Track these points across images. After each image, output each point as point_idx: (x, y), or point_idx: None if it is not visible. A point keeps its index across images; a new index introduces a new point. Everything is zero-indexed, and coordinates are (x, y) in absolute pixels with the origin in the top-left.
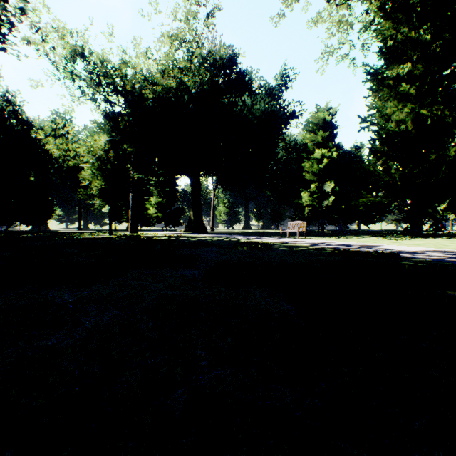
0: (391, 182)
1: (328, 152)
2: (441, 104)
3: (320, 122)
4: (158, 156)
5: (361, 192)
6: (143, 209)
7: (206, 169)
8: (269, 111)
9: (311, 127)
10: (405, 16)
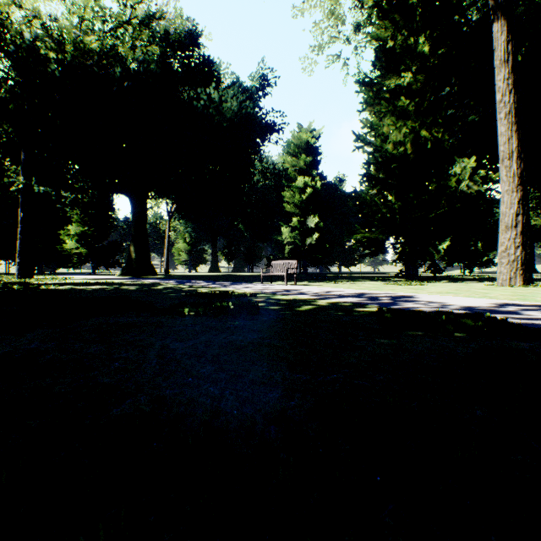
0: (389, 215)
1: (311, 180)
2: (441, 126)
3: (302, 145)
4: (73, 158)
5: (353, 227)
6: (57, 243)
7: (155, 188)
8: (244, 113)
9: (292, 149)
10: (403, 20)
